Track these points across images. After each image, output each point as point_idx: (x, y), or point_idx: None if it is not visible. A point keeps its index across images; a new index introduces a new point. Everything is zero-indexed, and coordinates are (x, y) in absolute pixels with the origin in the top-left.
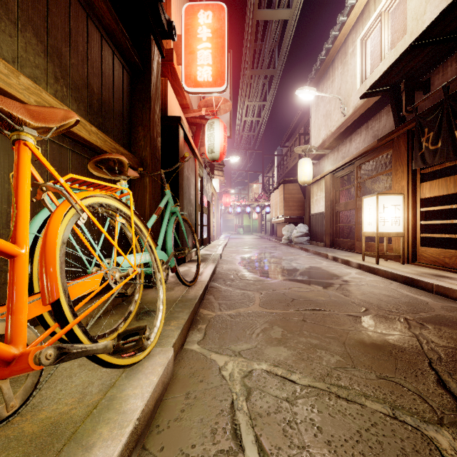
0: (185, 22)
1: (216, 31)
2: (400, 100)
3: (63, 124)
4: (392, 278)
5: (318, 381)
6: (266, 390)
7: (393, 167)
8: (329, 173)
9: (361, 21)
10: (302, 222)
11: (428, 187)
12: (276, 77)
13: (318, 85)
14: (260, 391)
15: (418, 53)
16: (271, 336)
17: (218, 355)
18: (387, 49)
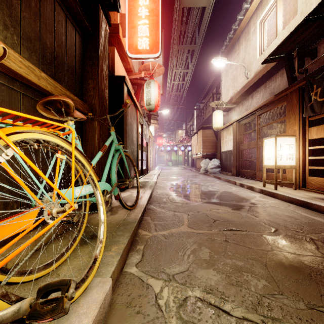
0: (128, 4)
1: (152, 11)
2: (293, 64)
3: None
4: (289, 201)
5: (251, 312)
6: None
7: (287, 116)
8: (236, 121)
9: (261, 7)
10: (215, 157)
11: (315, 130)
12: (196, 51)
13: (227, 57)
14: None
15: (309, 26)
16: (201, 258)
17: (154, 279)
18: (281, 27)
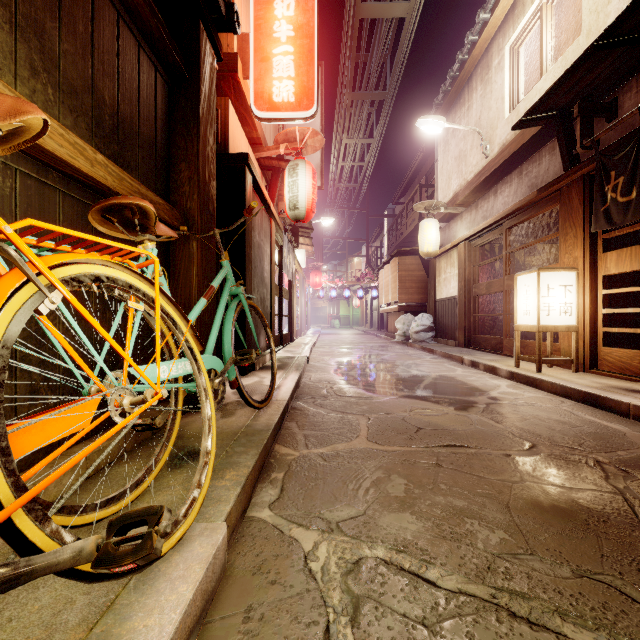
0: (255, 14)
1: (301, 28)
2: (572, 131)
3: (20, 130)
4: (563, 394)
5: (474, 582)
6: (386, 602)
7: (561, 230)
8: (464, 241)
9: (512, 18)
10: (424, 311)
11: (614, 259)
12: (387, 103)
13: (447, 114)
14: (375, 604)
15: (601, 58)
16: (389, 493)
17: (302, 529)
18: (550, 59)
